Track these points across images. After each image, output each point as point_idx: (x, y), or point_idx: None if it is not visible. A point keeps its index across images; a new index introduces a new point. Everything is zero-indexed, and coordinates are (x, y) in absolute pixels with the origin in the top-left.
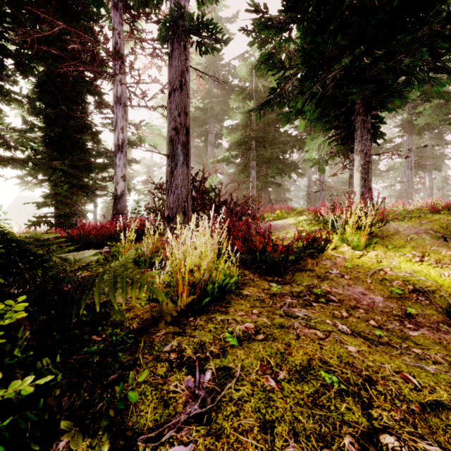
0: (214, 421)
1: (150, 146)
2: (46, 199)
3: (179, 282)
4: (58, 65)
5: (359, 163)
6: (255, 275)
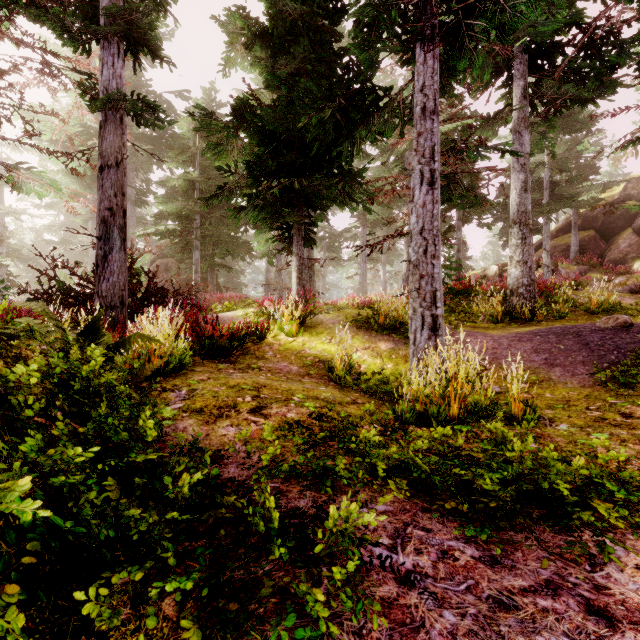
0: (192, 399)
1: None
2: None
3: (151, 354)
4: None
5: (296, 264)
6: (204, 359)
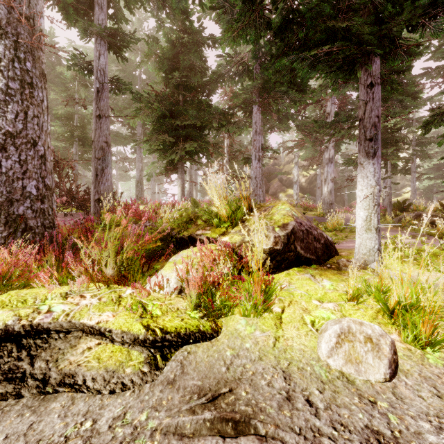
0: None
1: None
2: None
3: None
4: None
5: (180, 183)
6: None
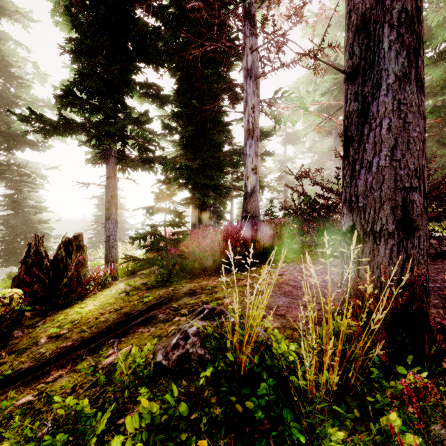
0: None
1: (283, 140)
2: (156, 202)
3: None
4: (176, 31)
5: None
6: None
